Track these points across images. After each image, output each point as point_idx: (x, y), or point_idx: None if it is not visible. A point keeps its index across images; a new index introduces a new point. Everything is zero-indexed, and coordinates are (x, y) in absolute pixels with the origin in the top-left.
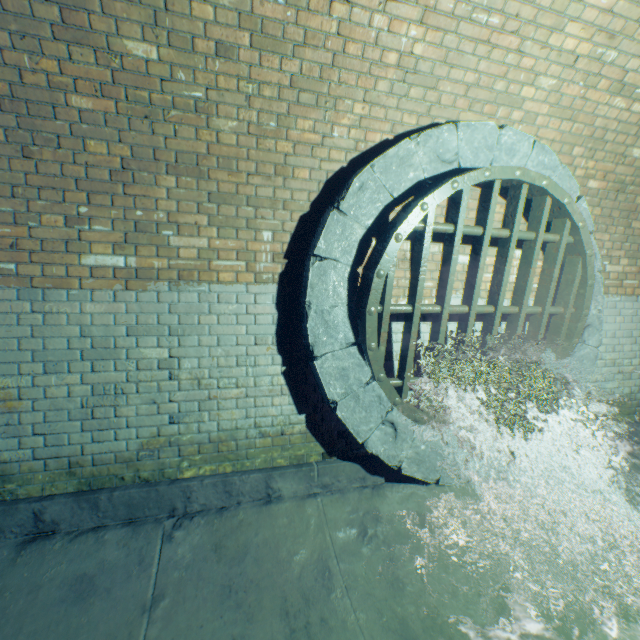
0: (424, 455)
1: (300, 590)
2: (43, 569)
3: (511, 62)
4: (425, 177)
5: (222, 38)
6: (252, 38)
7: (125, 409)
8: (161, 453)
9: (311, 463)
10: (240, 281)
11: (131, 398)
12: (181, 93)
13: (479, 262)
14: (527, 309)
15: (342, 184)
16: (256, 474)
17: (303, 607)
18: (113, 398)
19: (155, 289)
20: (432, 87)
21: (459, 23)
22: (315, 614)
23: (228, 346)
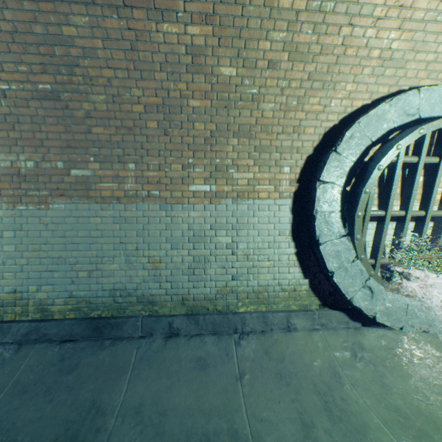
0: (391, 310)
1: (322, 381)
2: (179, 351)
3: None
4: (394, 126)
5: (272, 58)
6: (289, 55)
7: (209, 270)
8: (227, 296)
9: (312, 310)
10: (270, 197)
11: (212, 264)
12: (245, 92)
13: (435, 181)
14: None
15: (334, 135)
16: (281, 313)
17: (327, 390)
18: (203, 264)
19: (224, 203)
20: (401, 67)
21: (426, 24)
22: (336, 395)
23: (263, 236)
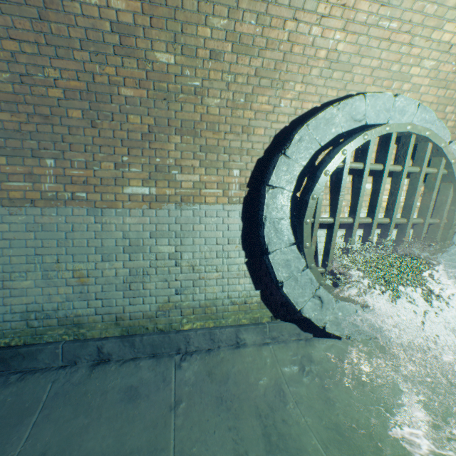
0: (341, 319)
1: (266, 402)
2: (107, 381)
3: (404, 51)
4: (342, 131)
5: (214, 48)
6: (233, 46)
7: (148, 284)
8: (170, 313)
9: (264, 323)
10: (219, 202)
11: (152, 277)
12: (186, 83)
13: (380, 188)
14: (412, 220)
15: (285, 137)
16: (229, 328)
17: (269, 412)
18: (141, 277)
19: (167, 208)
20: (348, 71)
21: (369, 28)
22: (278, 417)
23: (211, 245)
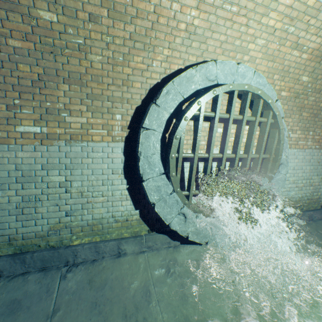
0: (200, 230)
1: (133, 303)
2: None
3: (243, 31)
4: (200, 88)
5: (92, 11)
6: (108, 12)
7: (41, 209)
8: (61, 232)
9: (142, 235)
10: (104, 140)
11: (44, 203)
12: (71, 40)
13: (227, 132)
14: (251, 155)
15: (158, 91)
16: (112, 242)
17: (134, 312)
18: (34, 203)
19: (57, 144)
20: (203, 42)
21: (216, 9)
22: (141, 315)
23: (98, 175)
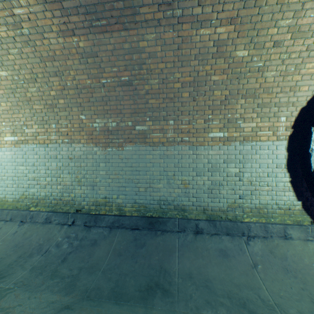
0: None
1: None
2: (206, 243)
3: None
4: None
5: (277, 39)
6: (291, 35)
7: (222, 191)
8: (235, 210)
9: (305, 225)
10: (269, 140)
11: (224, 187)
12: (253, 66)
13: None
14: None
15: None
16: (278, 225)
17: None
18: (218, 186)
19: (233, 145)
20: None
21: None
22: None
23: (263, 168)
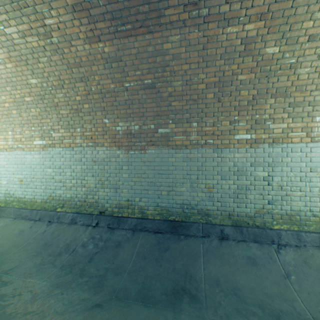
0: None
1: None
2: (232, 250)
3: None
4: None
5: (312, 33)
6: None
7: (249, 196)
8: (263, 216)
9: None
10: (302, 142)
11: (251, 191)
12: (284, 63)
13: None
14: None
15: None
16: (313, 234)
17: None
18: (244, 191)
19: (262, 147)
20: None
21: None
22: None
23: (295, 172)
